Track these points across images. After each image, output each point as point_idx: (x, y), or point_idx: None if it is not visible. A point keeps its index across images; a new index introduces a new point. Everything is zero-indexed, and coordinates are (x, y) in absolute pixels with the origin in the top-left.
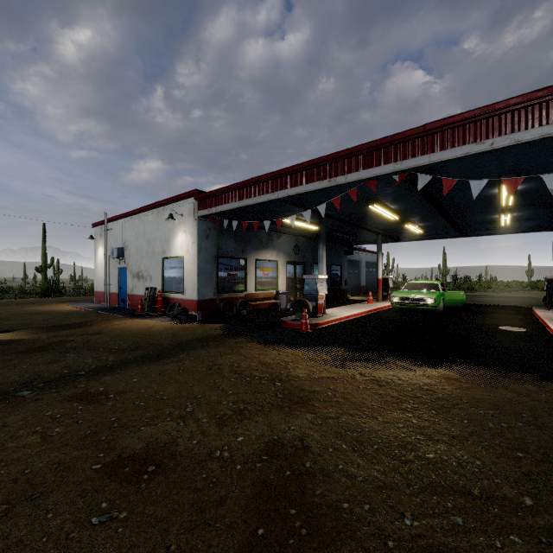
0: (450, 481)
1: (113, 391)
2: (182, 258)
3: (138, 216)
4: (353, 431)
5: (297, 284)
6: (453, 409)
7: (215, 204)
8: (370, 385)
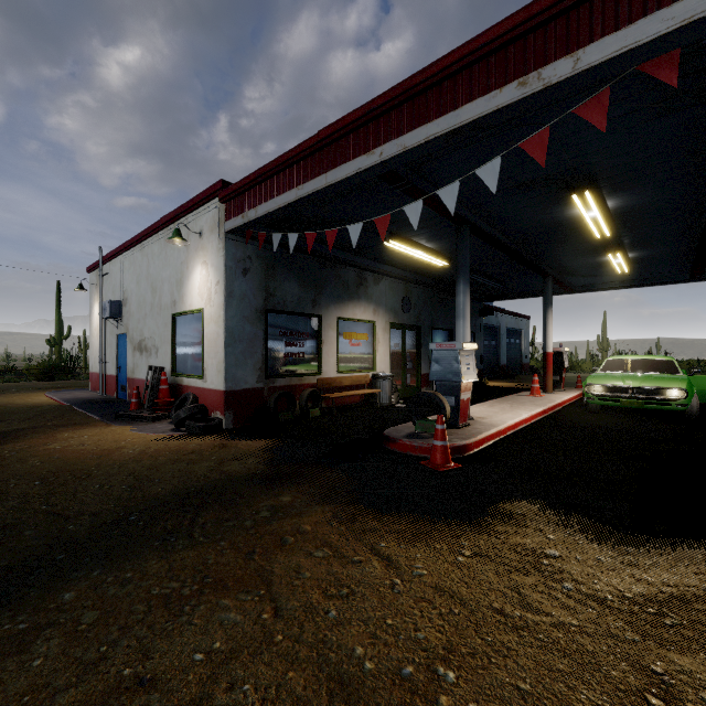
0: None
1: None
2: (201, 314)
3: (140, 247)
4: None
5: (407, 362)
6: None
7: (254, 202)
8: None
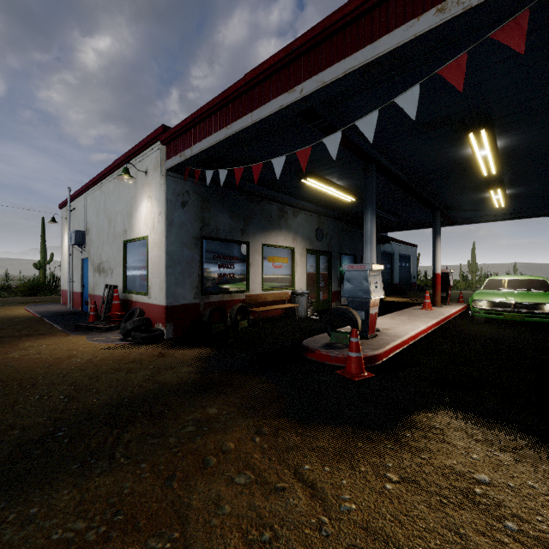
0: None
1: None
2: (147, 240)
3: (99, 185)
4: None
5: (320, 281)
6: None
7: (190, 142)
8: None
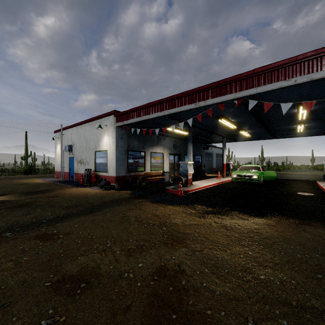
0: (276, 295)
1: (62, 233)
2: (107, 151)
3: (81, 126)
4: (212, 260)
5: (175, 167)
6: (273, 245)
7: (126, 119)
8: (221, 229)
